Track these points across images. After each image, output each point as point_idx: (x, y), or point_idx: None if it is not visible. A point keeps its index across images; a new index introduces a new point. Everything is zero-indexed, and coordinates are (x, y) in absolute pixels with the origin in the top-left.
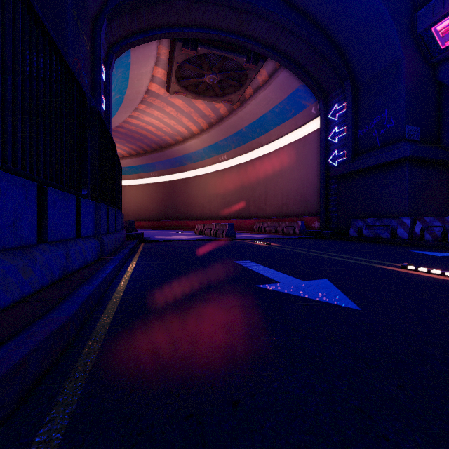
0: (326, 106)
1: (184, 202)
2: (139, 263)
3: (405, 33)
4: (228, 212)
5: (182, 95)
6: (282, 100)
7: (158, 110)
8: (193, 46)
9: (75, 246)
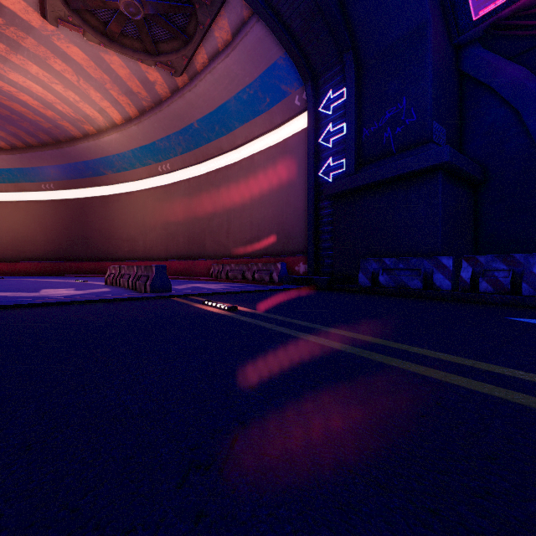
0: (316, 94)
1: (102, 233)
2: None
3: None
4: (172, 249)
5: (76, 30)
6: (252, 81)
7: (36, 63)
8: None
9: None
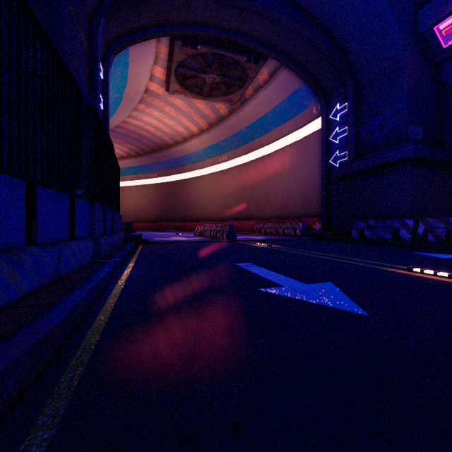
0: (327, 107)
1: (183, 203)
2: (136, 265)
3: (407, 32)
4: (228, 213)
5: (182, 94)
6: (283, 100)
7: (157, 110)
8: (193, 45)
9: (68, 248)
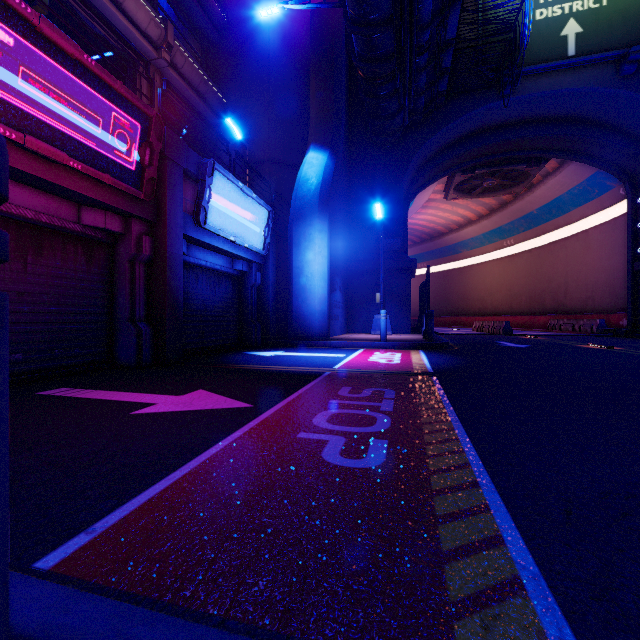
0: (635, 190)
1: (458, 295)
2: None
3: None
4: (515, 306)
5: (459, 199)
6: (580, 182)
7: (432, 209)
8: (471, 170)
9: None
